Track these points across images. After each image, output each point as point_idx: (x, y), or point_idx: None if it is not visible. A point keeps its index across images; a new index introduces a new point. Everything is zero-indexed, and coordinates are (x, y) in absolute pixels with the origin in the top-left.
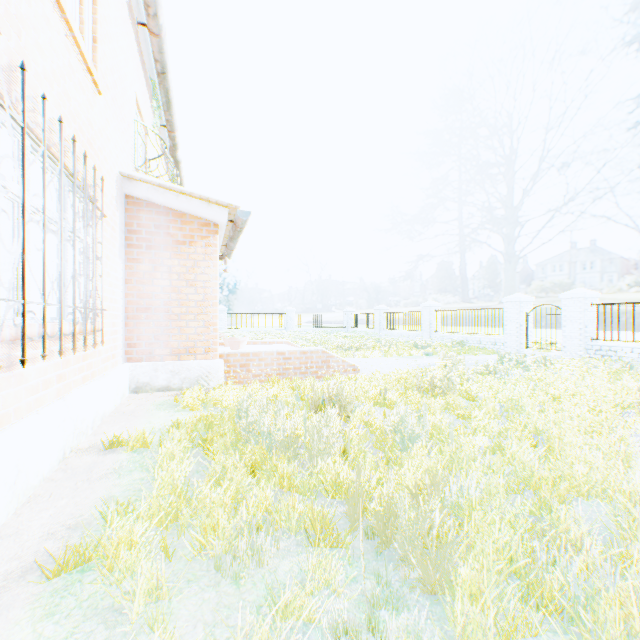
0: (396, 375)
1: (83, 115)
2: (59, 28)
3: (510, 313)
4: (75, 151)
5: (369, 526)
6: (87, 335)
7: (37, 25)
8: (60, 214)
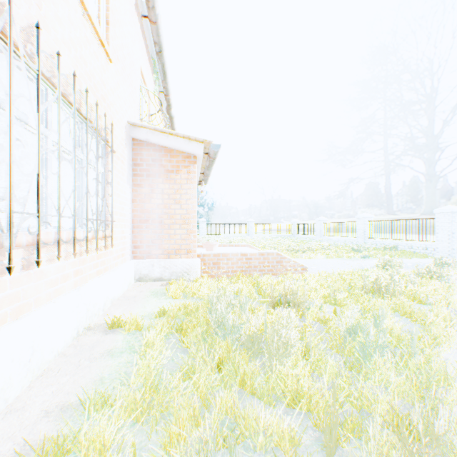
0: (340, 275)
1: (97, 76)
2: (76, 7)
3: (441, 222)
4: (87, 100)
5: None
6: (98, 240)
7: (56, 1)
8: (74, 147)
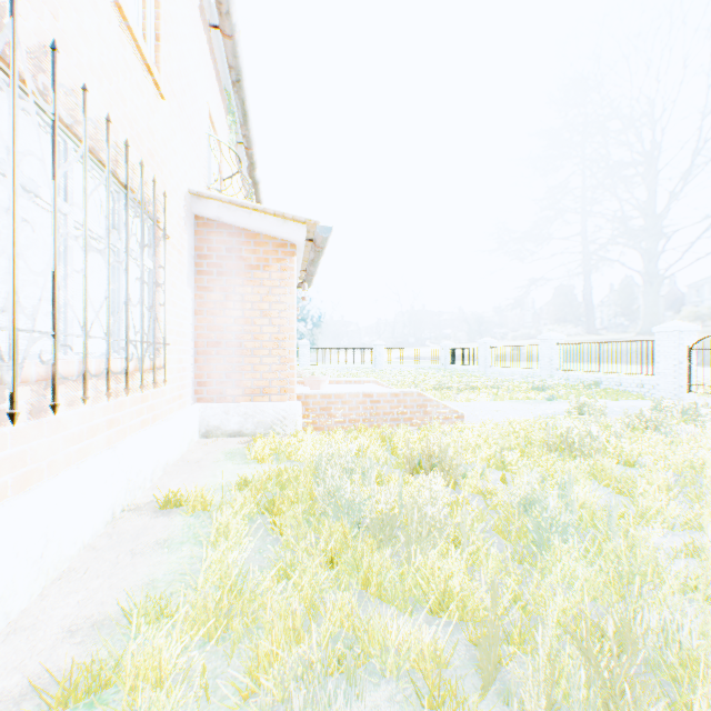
0: (513, 426)
1: (142, 121)
2: (110, 16)
3: (664, 347)
4: (128, 158)
5: (505, 685)
6: (144, 373)
7: (80, 7)
8: (107, 230)
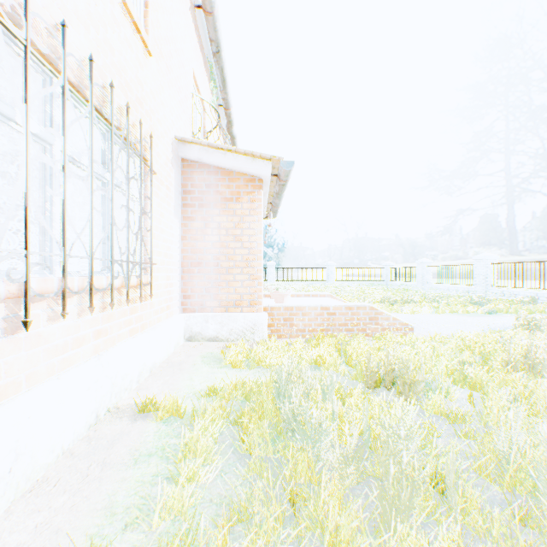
0: (464, 339)
1: (131, 72)
2: None
3: None
4: (112, 97)
5: None
6: (129, 289)
7: None
8: (90, 160)
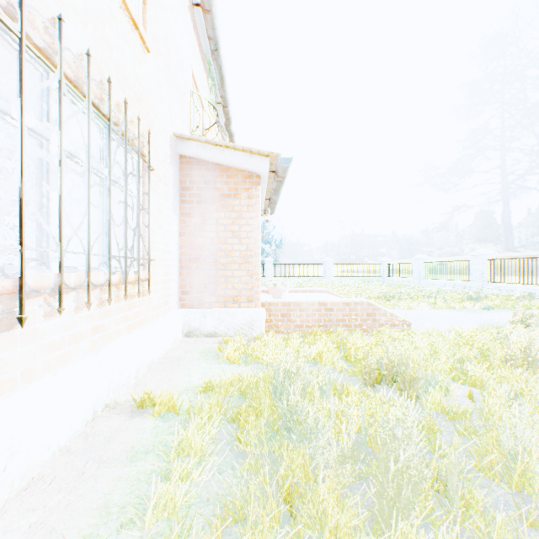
0: (462, 335)
1: (129, 68)
2: None
3: None
4: (110, 93)
5: None
6: (127, 285)
7: None
8: (87, 155)
